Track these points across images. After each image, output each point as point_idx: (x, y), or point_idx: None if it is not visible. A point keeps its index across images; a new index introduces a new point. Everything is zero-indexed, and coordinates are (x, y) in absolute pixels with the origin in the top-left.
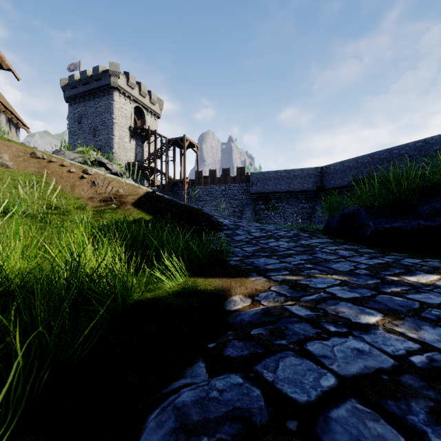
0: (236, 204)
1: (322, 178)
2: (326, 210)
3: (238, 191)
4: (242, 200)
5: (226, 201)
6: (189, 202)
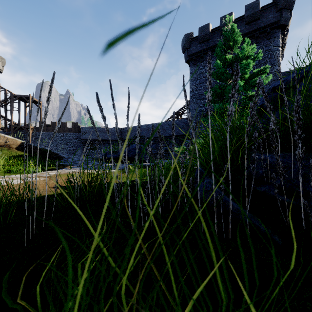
0: (71, 146)
1: (121, 134)
2: None
3: (73, 137)
4: (76, 143)
5: (64, 143)
6: (34, 143)
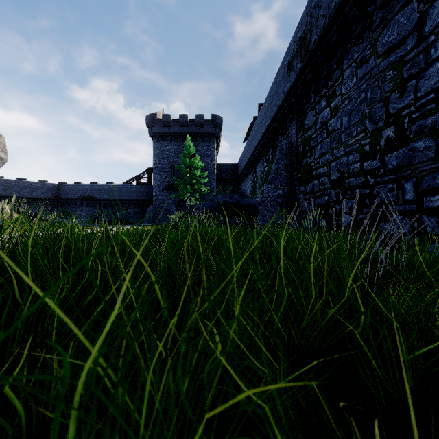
0: None
1: (59, 192)
2: (62, 212)
3: None
4: None
5: None
6: None
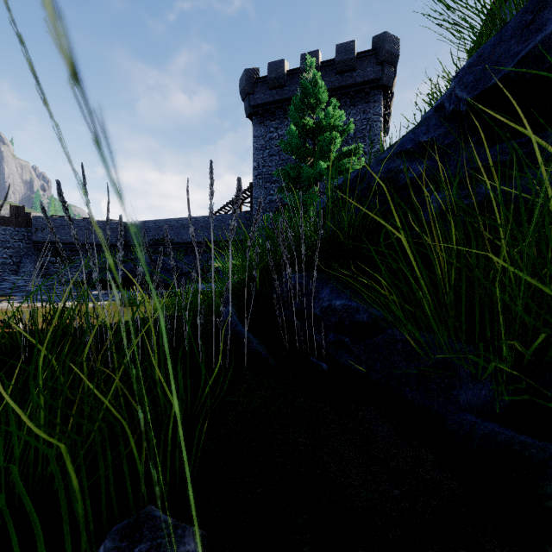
0: (8, 254)
1: (126, 234)
2: None
3: (13, 236)
4: (20, 249)
5: None
6: None
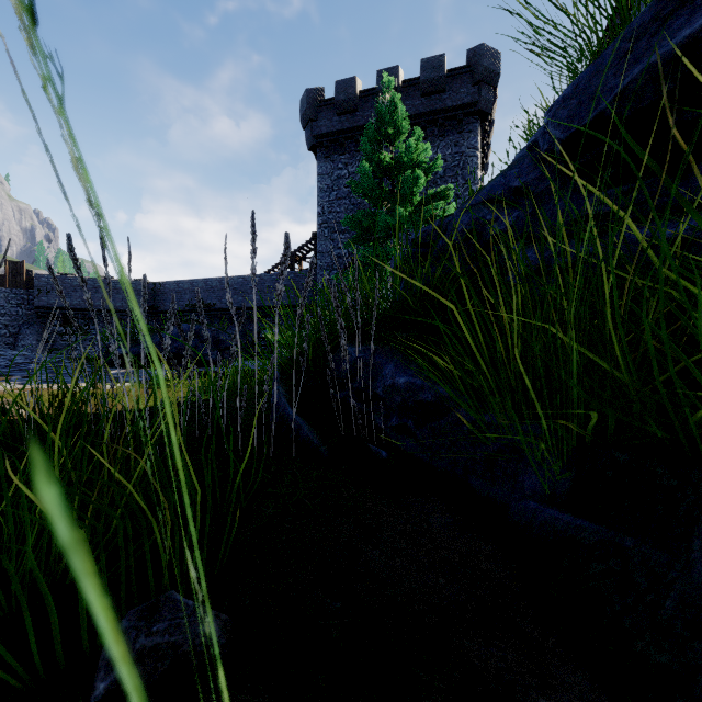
0: (3, 323)
1: (155, 297)
2: None
3: (9, 300)
4: (19, 316)
5: None
6: None
